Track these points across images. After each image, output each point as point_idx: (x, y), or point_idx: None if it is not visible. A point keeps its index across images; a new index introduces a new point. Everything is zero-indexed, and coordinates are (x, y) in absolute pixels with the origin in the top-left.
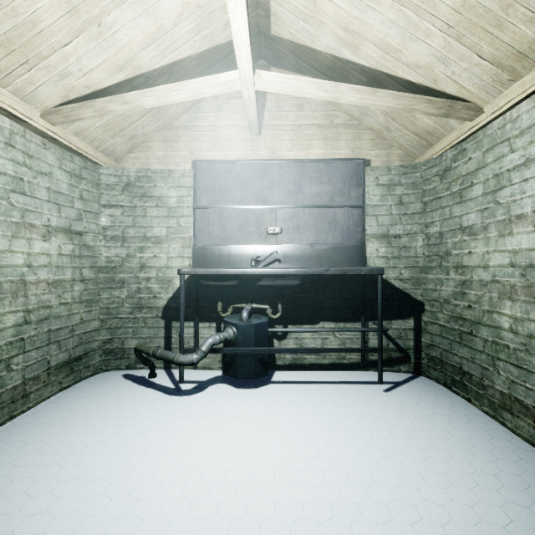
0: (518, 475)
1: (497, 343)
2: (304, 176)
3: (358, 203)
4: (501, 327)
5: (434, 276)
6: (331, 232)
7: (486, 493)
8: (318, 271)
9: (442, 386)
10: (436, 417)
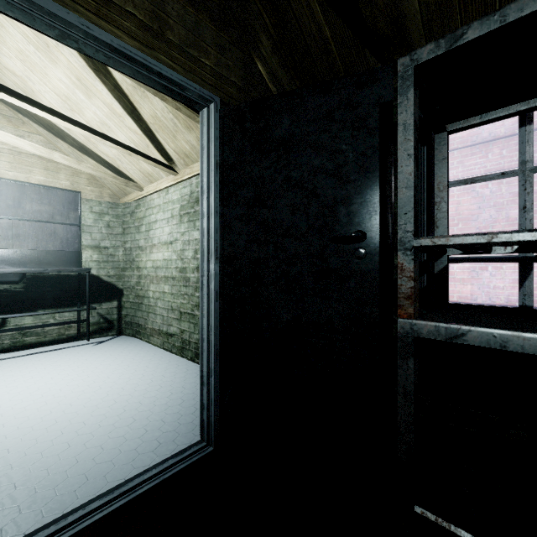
0: (143, 356)
1: (149, 305)
2: (25, 196)
3: (76, 222)
4: (150, 297)
5: (128, 273)
6: (52, 242)
7: (125, 363)
8: (37, 270)
9: (132, 337)
10: (119, 349)
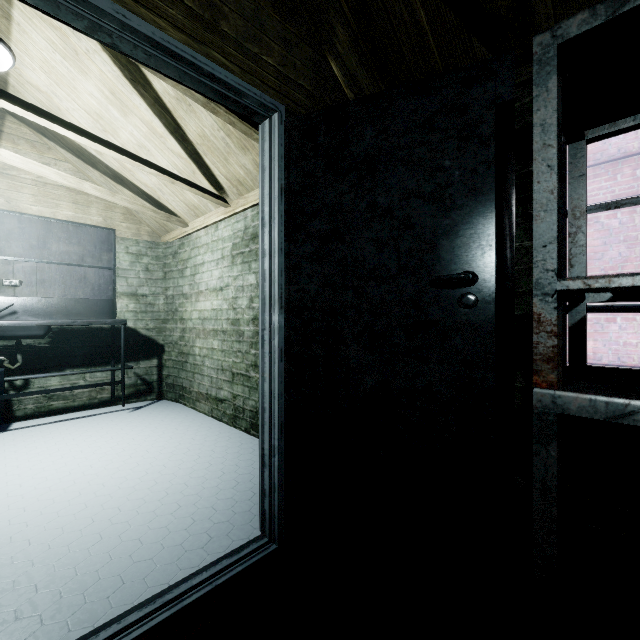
0: (188, 425)
1: (195, 364)
2: (51, 234)
3: (109, 266)
4: (196, 354)
5: (170, 326)
6: (82, 289)
7: (167, 434)
8: (64, 322)
9: (174, 402)
10: (159, 416)
